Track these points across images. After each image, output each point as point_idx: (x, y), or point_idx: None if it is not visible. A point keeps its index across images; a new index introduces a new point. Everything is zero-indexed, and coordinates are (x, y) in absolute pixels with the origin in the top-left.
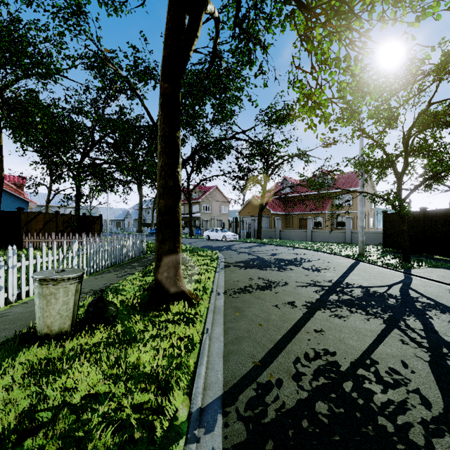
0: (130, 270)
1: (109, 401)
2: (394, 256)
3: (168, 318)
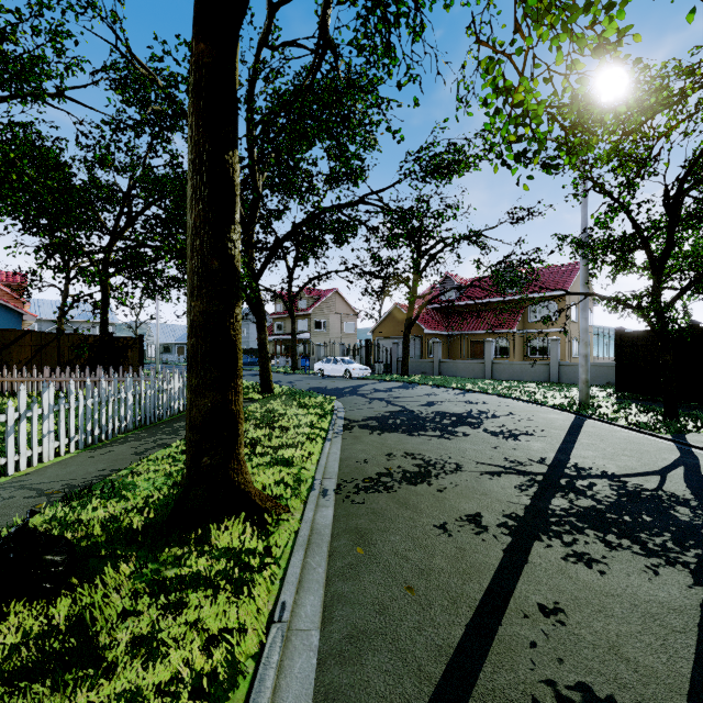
0: (166, 437)
1: None
2: (641, 407)
3: (198, 570)
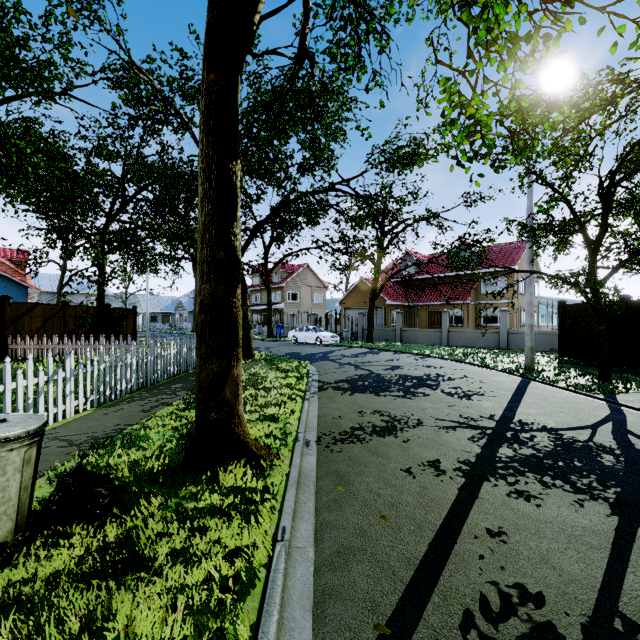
0: (166, 397)
1: None
2: (580, 371)
3: (212, 503)
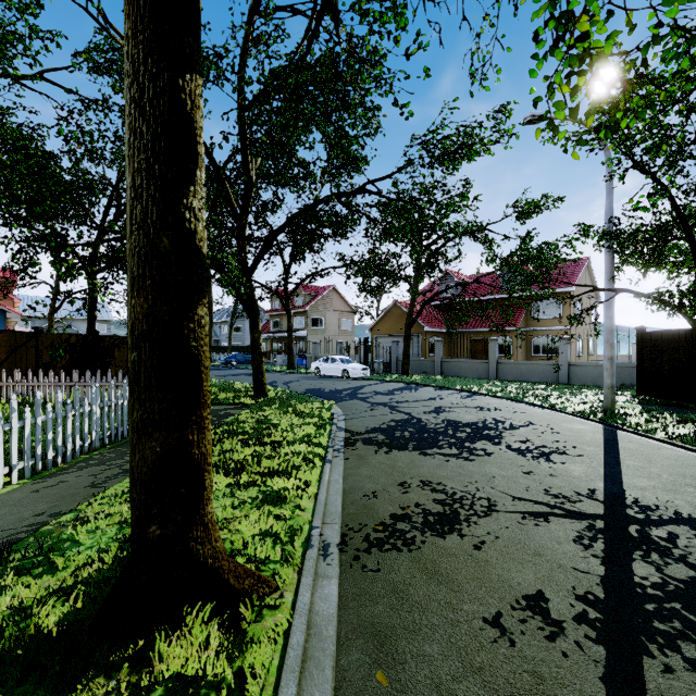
0: None
1: None
2: (673, 415)
3: None
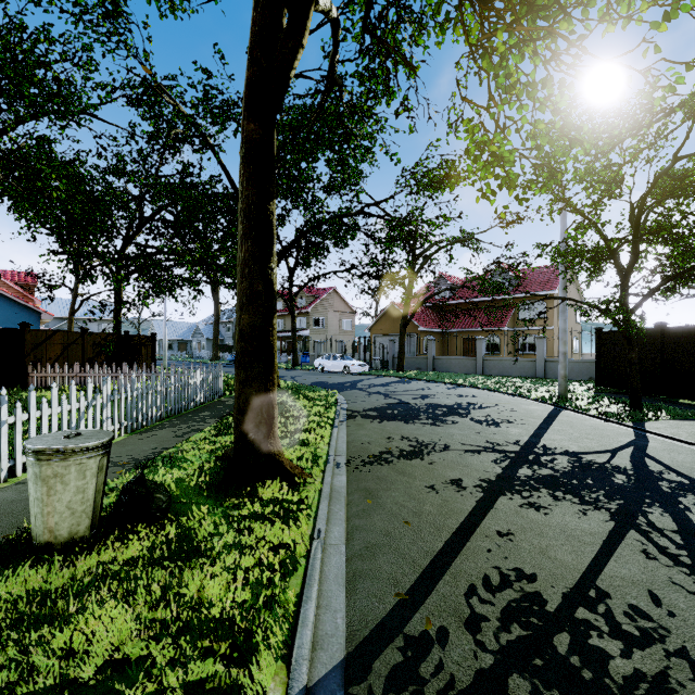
0: (196, 424)
1: (145, 674)
2: (614, 399)
3: (254, 511)
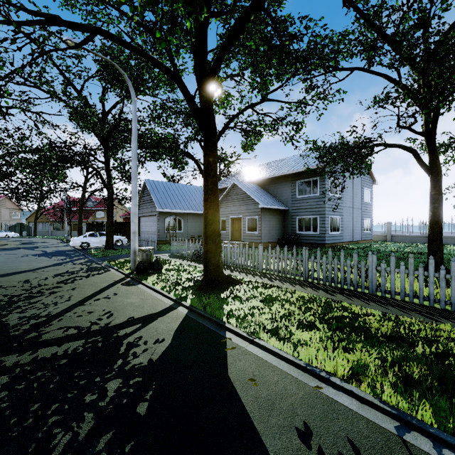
0: None
1: None
2: None
3: None
